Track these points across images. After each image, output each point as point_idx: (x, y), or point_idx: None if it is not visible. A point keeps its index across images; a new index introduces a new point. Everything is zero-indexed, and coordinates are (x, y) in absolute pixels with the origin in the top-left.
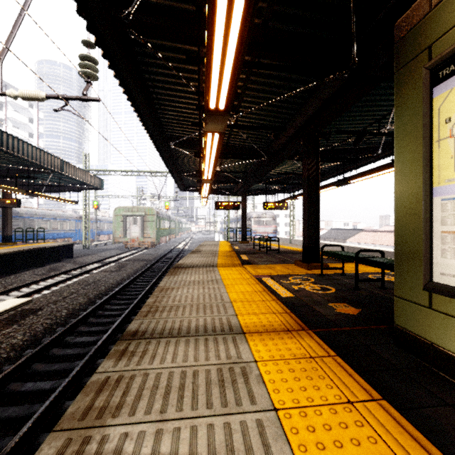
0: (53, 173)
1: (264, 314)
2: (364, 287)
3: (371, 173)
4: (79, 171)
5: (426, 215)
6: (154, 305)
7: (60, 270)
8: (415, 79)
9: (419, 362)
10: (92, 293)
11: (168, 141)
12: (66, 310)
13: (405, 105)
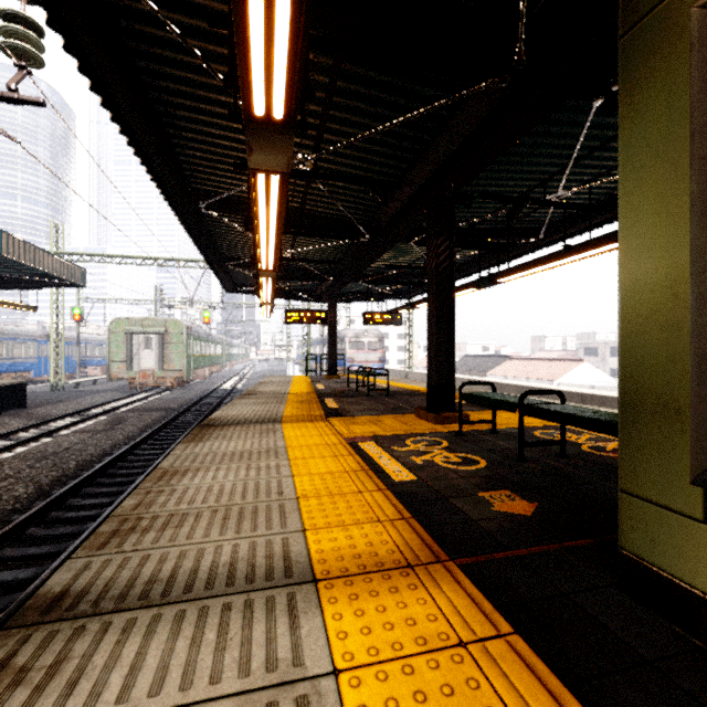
0: None
1: (360, 525)
2: (532, 455)
3: (532, 267)
4: (35, 252)
5: (703, 323)
6: (134, 514)
7: None
8: (670, 39)
9: (681, 635)
10: (46, 476)
11: (197, 201)
12: None
13: (645, 98)
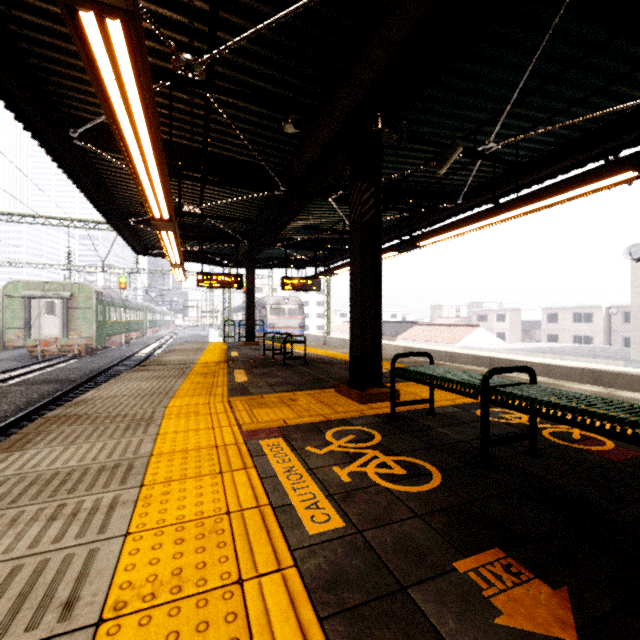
0: None
1: None
2: (494, 453)
3: (456, 228)
4: None
5: None
6: None
7: None
8: None
9: None
10: None
11: (68, 129)
12: None
13: None
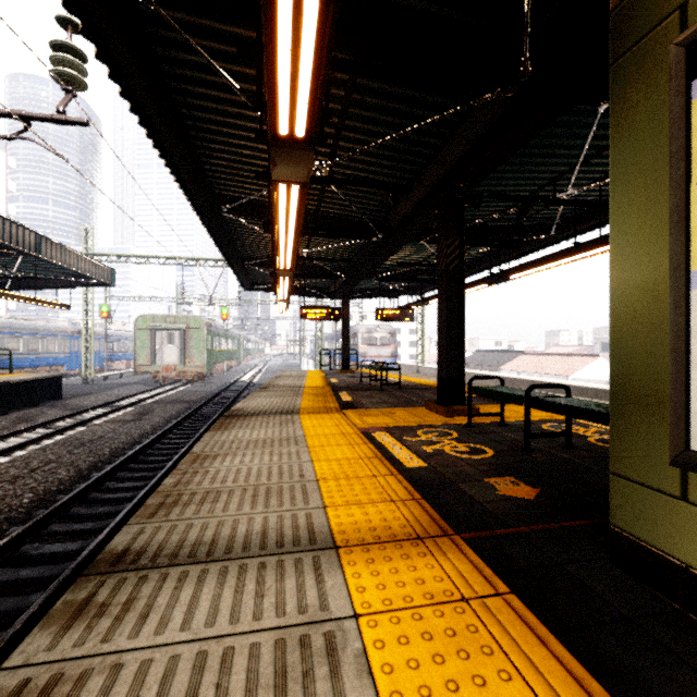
0: (24, 257)
1: (374, 504)
2: (538, 446)
3: (542, 264)
4: (70, 254)
5: (679, 323)
6: (175, 490)
7: (35, 420)
8: (652, 70)
9: (662, 599)
10: (84, 461)
11: (219, 205)
12: (32, 493)
13: (632, 121)
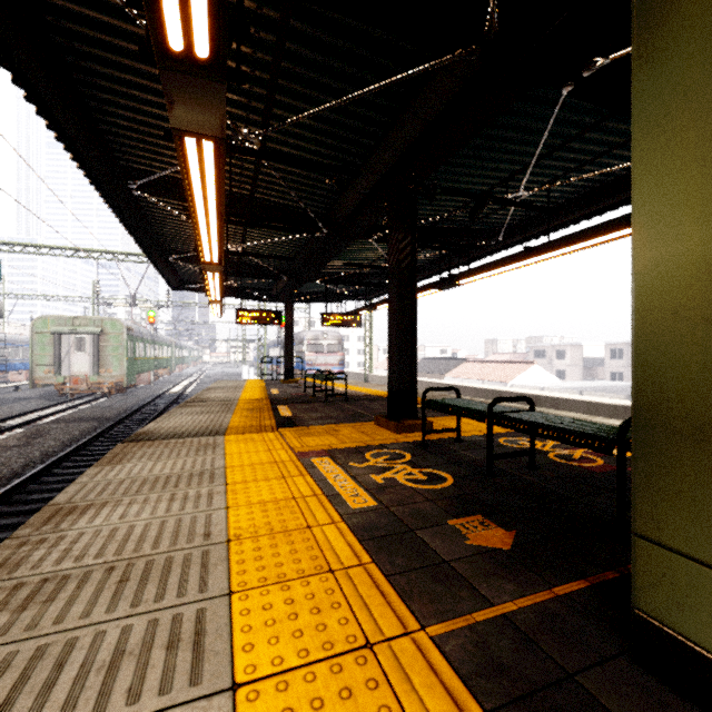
0: None
1: (305, 579)
2: (501, 467)
3: (493, 269)
4: None
5: None
6: None
7: None
8: None
9: None
10: None
11: (127, 180)
12: None
13: (671, 27)
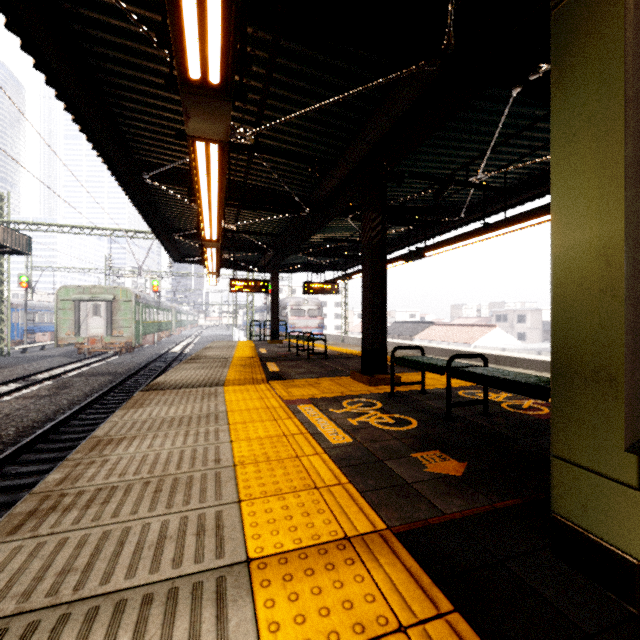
0: None
1: (296, 493)
2: (458, 414)
3: (455, 242)
4: None
5: (639, 289)
6: (57, 490)
7: None
8: (603, 8)
9: (615, 601)
10: None
11: (141, 172)
12: None
13: (578, 68)
